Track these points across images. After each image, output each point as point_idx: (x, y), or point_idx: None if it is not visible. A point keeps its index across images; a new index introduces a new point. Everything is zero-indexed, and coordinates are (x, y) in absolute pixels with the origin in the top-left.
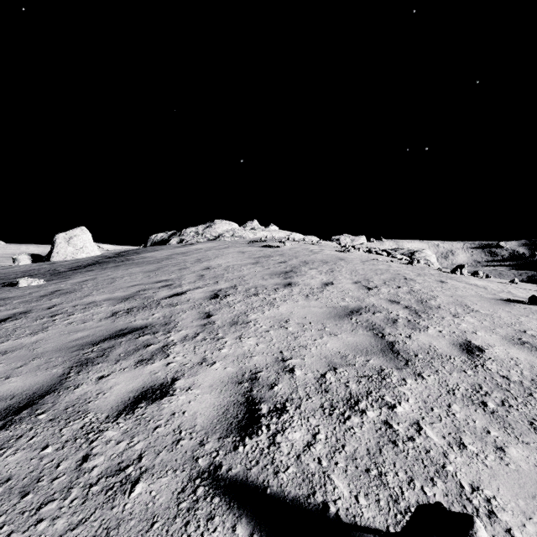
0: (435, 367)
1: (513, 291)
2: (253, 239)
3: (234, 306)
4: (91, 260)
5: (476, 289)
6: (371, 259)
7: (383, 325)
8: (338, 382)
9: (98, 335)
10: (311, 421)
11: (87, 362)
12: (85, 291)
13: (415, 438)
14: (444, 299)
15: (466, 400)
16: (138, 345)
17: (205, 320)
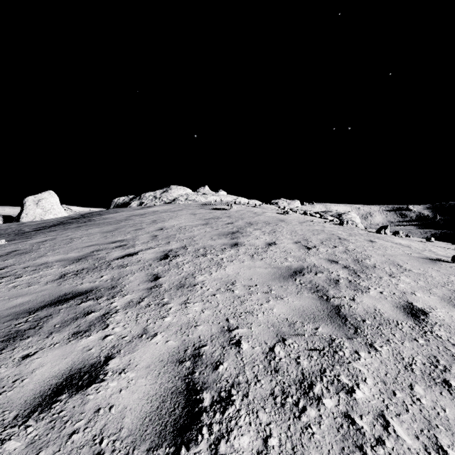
0: (385, 335)
1: (433, 250)
2: (204, 202)
3: (182, 267)
4: (57, 221)
5: (402, 247)
6: (307, 220)
7: (327, 287)
8: (288, 357)
9: (39, 301)
10: (261, 417)
11: (16, 335)
12: (40, 252)
13: (385, 440)
14: (377, 258)
15: (427, 379)
16: (77, 313)
17: (152, 283)
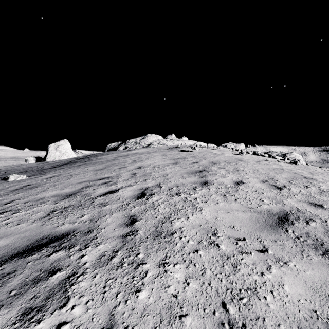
0: None
1: None
2: (172, 146)
3: (158, 208)
4: (68, 161)
5: None
6: (261, 160)
7: None
8: None
9: (15, 245)
10: None
11: None
12: (44, 186)
13: None
14: None
15: None
16: (42, 270)
17: (127, 228)
